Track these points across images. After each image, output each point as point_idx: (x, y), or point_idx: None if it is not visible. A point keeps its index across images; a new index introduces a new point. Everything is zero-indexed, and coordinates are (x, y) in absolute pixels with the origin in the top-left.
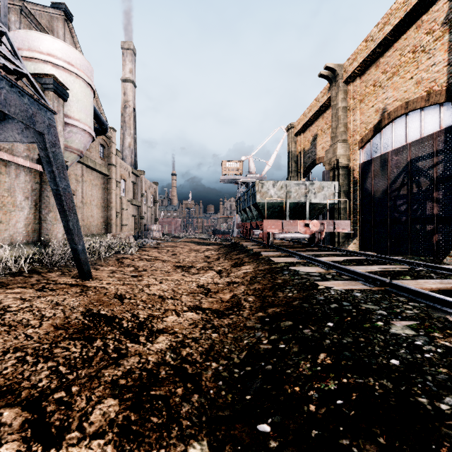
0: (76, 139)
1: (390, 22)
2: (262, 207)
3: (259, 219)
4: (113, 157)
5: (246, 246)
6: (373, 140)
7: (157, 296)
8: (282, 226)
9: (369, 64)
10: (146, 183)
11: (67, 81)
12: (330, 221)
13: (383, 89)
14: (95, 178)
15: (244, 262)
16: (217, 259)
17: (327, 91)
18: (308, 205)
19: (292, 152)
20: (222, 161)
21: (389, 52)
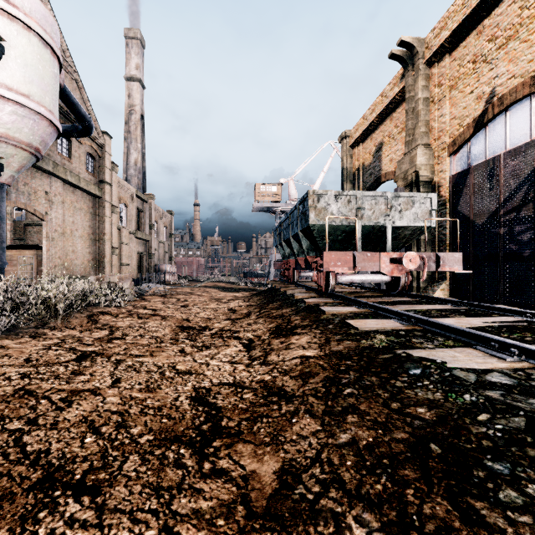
0: (25, 127)
1: None
2: (317, 234)
3: (311, 253)
4: (107, 172)
5: (292, 295)
6: (473, 141)
7: (36, 476)
8: (355, 262)
9: (467, 32)
10: (157, 212)
11: (5, 30)
12: (430, 254)
13: (491, 64)
14: (80, 199)
15: (293, 326)
16: (247, 315)
17: (399, 80)
18: (390, 231)
19: (347, 168)
20: (256, 184)
21: (501, 8)
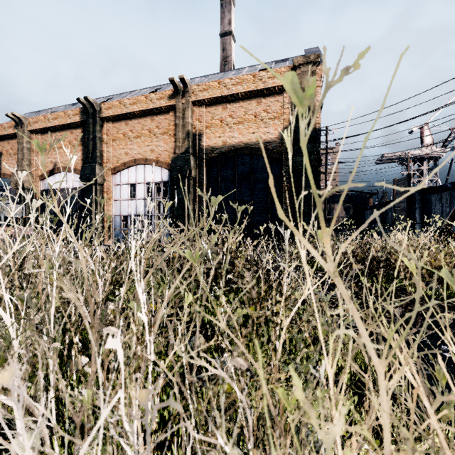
0: None
1: (59, 120)
2: None
3: None
4: None
5: None
6: (50, 178)
7: None
8: None
9: (47, 131)
10: None
11: None
12: (20, 228)
13: (55, 152)
14: None
15: None
16: None
17: (13, 127)
18: (3, 218)
19: None
20: None
21: (58, 133)
